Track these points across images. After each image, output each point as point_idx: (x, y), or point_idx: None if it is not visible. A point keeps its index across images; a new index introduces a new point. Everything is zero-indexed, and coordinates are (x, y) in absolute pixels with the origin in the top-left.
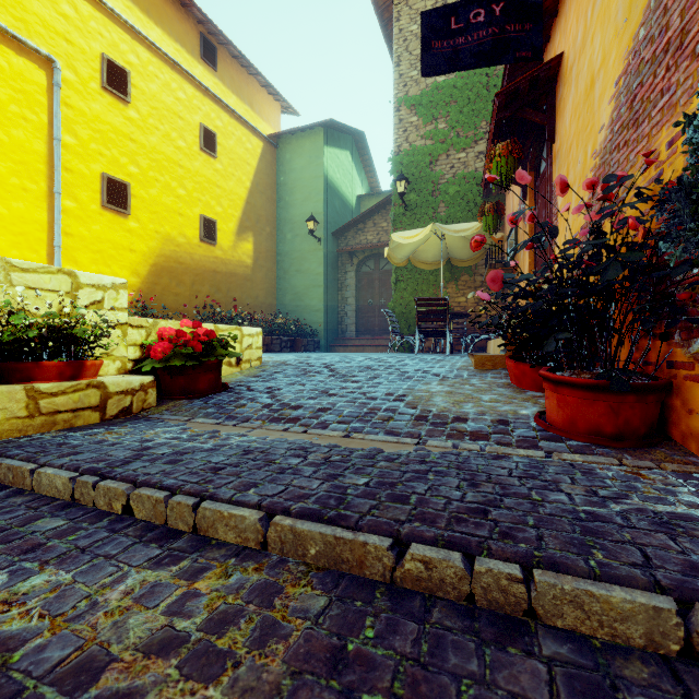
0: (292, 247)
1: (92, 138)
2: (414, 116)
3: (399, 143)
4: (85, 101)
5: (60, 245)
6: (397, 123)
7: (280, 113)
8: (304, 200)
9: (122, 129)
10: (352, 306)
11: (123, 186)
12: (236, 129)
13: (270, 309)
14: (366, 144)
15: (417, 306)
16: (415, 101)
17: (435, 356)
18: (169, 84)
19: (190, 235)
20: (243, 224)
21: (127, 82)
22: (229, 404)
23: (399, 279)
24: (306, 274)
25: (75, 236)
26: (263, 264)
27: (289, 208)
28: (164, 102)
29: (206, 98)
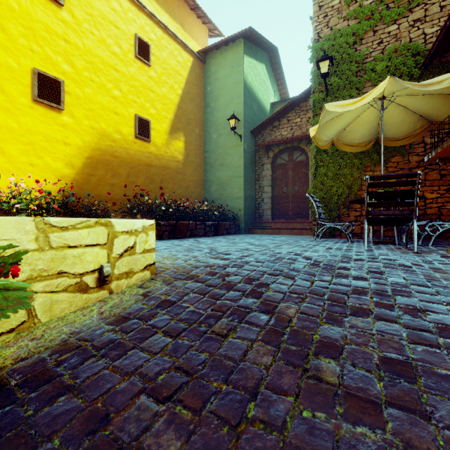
0: (216, 145)
1: (22, 33)
2: None
3: (318, 30)
4: None
5: None
6: (316, 11)
7: (207, 35)
8: (226, 104)
9: (56, 29)
10: (268, 193)
11: (57, 82)
12: (169, 43)
13: (198, 197)
14: (278, 59)
15: (367, 186)
16: None
17: (405, 256)
18: None
19: (125, 132)
20: (174, 125)
21: None
22: None
23: (319, 164)
24: (228, 167)
25: (3, 127)
26: (193, 160)
27: (215, 112)
28: (99, 10)
29: (141, 13)
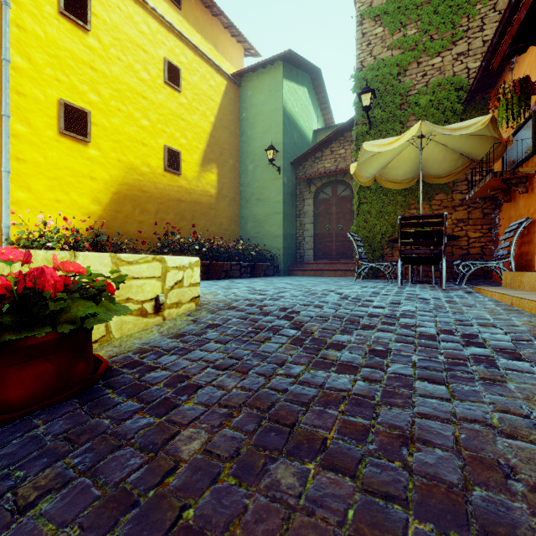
0: (253, 177)
1: (48, 63)
2: (379, 27)
3: (361, 58)
4: (40, 24)
5: (9, 170)
6: (359, 38)
7: (242, 54)
8: (264, 132)
9: (82, 57)
10: (309, 231)
11: (83, 113)
12: (200, 66)
13: (233, 236)
14: (322, 81)
15: (400, 226)
16: (380, 10)
17: (431, 292)
18: (132, 17)
19: (154, 165)
20: (207, 156)
21: (86, 10)
22: (24, 480)
23: (362, 201)
24: (266, 202)
25: (29, 162)
26: (227, 194)
27: (251, 141)
28: (127, 33)
29: (171, 34)
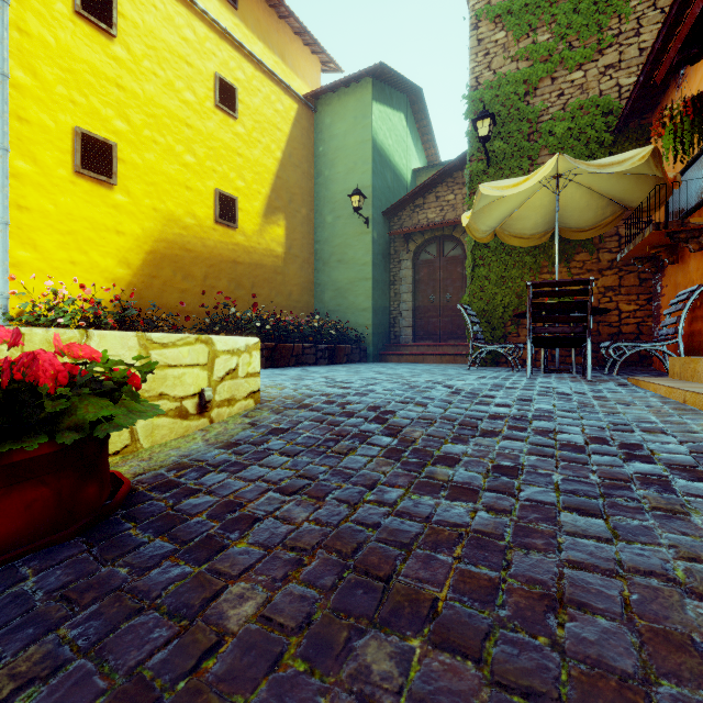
0: (332, 232)
1: (59, 79)
2: (500, 31)
3: (477, 73)
4: (49, 28)
5: (7, 221)
6: (474, 46)
7: (318, 69)
8: (347, 172)
9: (105, 71)
10: (407, 303)
11: (107, 146)
12: (263, 85)
13: (306, 309)
14: (424, 105)
15: (530, 296)
16: (502, 8)
17: (572, 384)
18: (173, 19)
19: (202, 215)
20: (271, 203)
21: (111, 8)
22: None
23: (477, 262)
24: (350, 265)
25: (34, 211)
26: (298, 254)
27: (330, 183)
28: (165, 41)
29: (224, 42)
